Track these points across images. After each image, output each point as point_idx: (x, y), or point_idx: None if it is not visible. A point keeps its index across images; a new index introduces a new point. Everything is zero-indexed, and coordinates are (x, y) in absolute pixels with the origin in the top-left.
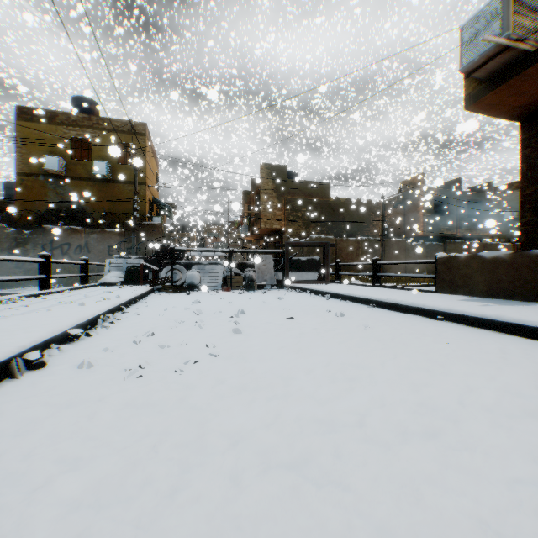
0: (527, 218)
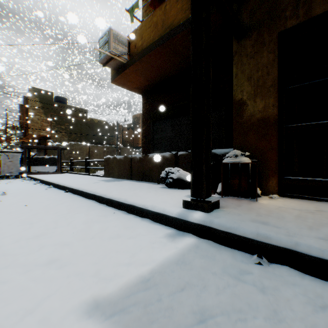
0: (144, 141)
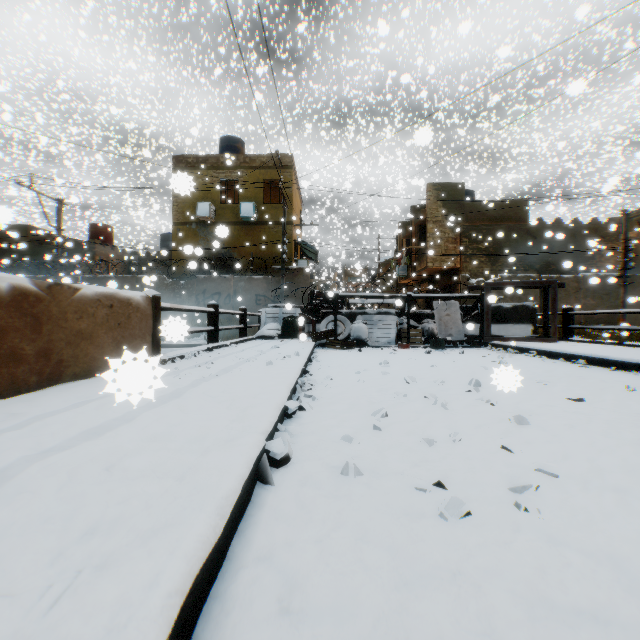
0: None
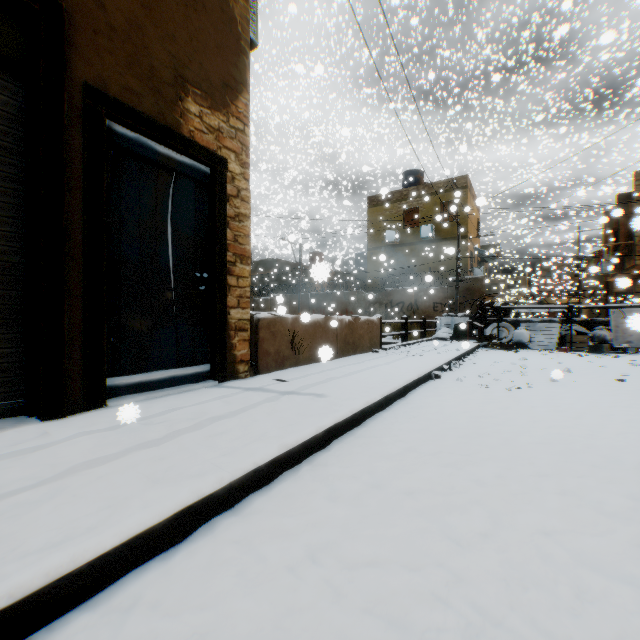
0: None
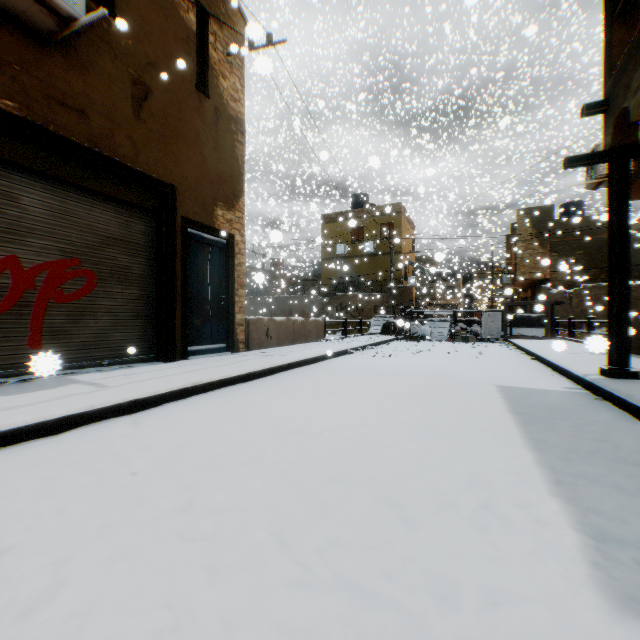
0: None
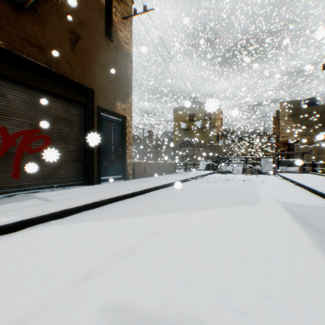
0: None
